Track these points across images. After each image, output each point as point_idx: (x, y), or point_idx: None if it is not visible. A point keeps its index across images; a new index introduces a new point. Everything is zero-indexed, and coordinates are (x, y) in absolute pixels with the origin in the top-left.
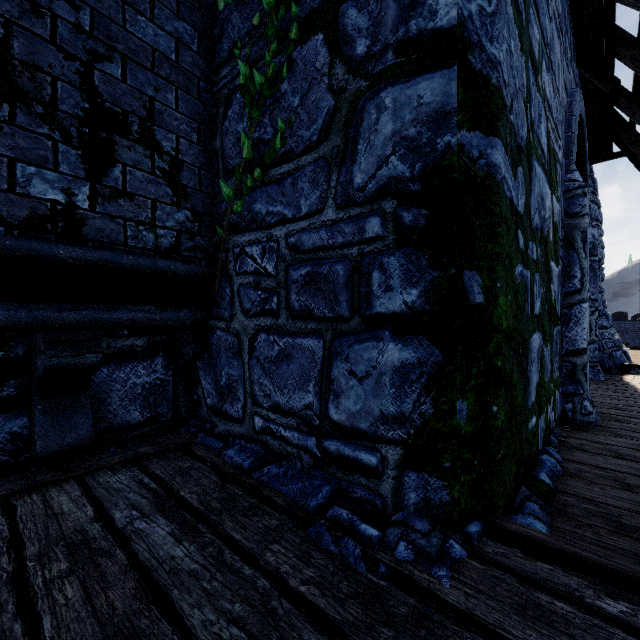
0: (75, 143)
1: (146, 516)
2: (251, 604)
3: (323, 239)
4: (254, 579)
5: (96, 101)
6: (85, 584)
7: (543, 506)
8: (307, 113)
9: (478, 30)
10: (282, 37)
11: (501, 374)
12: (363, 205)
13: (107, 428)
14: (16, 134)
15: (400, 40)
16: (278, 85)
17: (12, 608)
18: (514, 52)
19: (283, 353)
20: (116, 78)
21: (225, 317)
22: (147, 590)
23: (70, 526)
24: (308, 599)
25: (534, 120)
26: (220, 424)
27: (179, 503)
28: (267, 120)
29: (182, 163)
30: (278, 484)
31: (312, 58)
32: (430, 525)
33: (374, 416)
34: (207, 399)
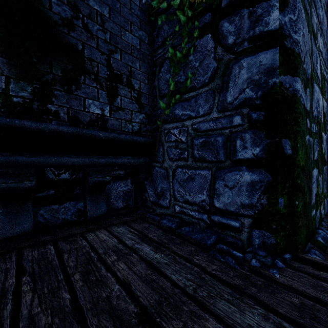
0: (104, 89)
1: (138, 243)
2: (194, 275)
3: (211, 126)
4: (192, 267)
5: (111, 70)
6: (126, 264)
7: (320, 252)
8: (202, 69)
9: (289, 29)
10: (189, 35)
11: (300, 187)
12: (232, 110)
13: (110, 209)
14: (85, 87)
15: (250, 36)
16: (188, 57)
17: (104, 269)
18: (305, 34)
19: (190, 177)
20: (118, 60)
21: (160, 161)
22: (150, 267)
23: (110, 244)
24: (216, 276)
25: (314, 63)
26: (157, 209)
27: (149, 239)
28: (182, 73)
29: (142, 93)
30: (190, 234)
31: (205, 45)
32: (266, 253)
33: (237, 205)
34: (150, 198)
